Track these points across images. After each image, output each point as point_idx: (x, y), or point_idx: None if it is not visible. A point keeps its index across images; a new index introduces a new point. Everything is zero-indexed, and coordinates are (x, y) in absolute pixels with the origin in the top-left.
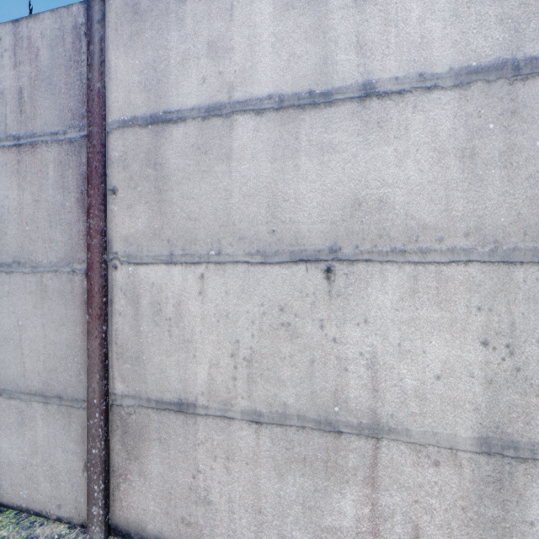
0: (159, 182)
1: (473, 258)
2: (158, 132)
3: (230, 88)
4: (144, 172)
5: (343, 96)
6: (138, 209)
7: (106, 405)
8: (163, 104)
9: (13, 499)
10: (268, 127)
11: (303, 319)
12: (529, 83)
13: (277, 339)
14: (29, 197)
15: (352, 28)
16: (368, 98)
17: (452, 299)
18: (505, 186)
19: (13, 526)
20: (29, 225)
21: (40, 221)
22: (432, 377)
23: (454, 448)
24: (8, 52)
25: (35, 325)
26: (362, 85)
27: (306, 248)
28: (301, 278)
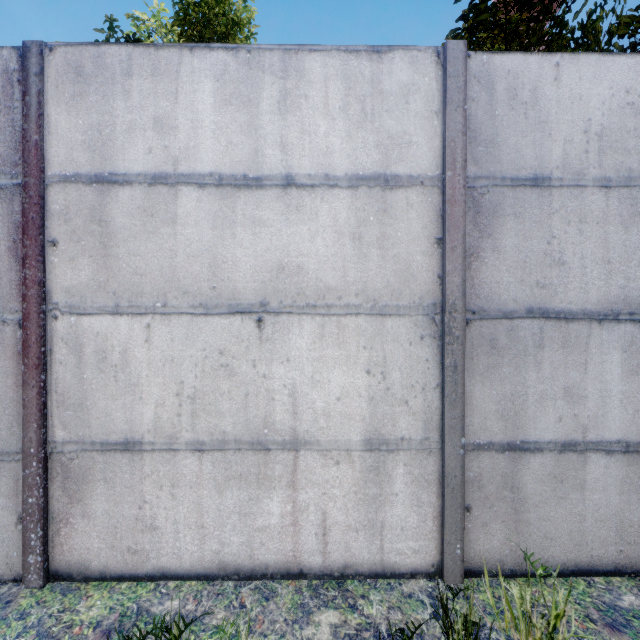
0: (105, 238)
1: (361, 312)
2: (104, 191)
3: (175, 161)
4: (88, 227)
5: (270, 182)
6: (82, 262)
7: (45, 453)
8: (109, 165)
9: None
10: (209, 200)
11: (239, 360)
12: (394, 192)
13: (217, 378)
14: None
15: (277, 130)
16: (289, 187)
17: (348, 341)
18: (380, 261)
19: None
20: None
21: None
22: (335, 399)
23: (349, 449)
24: None
25: None
26: (285, 176)
27: (242, 302)
28: (238, 327)
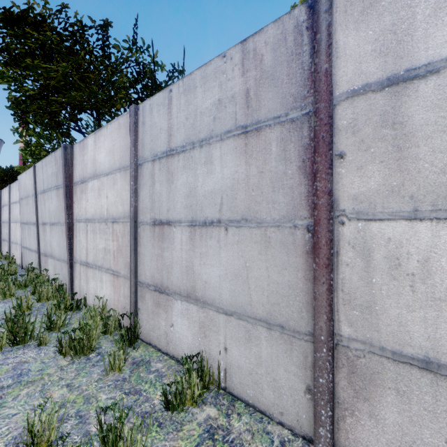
0: (398, 140)
1: None
2: (398, 92)
3: None
4: (378, 133)
5: None
6: (370, 169)
7: (332, 343)
8: (405, 62)
9: (241, 394)
10: None
11: None
12: None
13: None
14: (254, 170)
15: None
16: None
17: None
18: None
19: (248, 416)
20: (255, 191)
21: (264, 187)
22: None
23: None
24: (238, 66)
25: (260, 267)
26: None
27: None
28: None
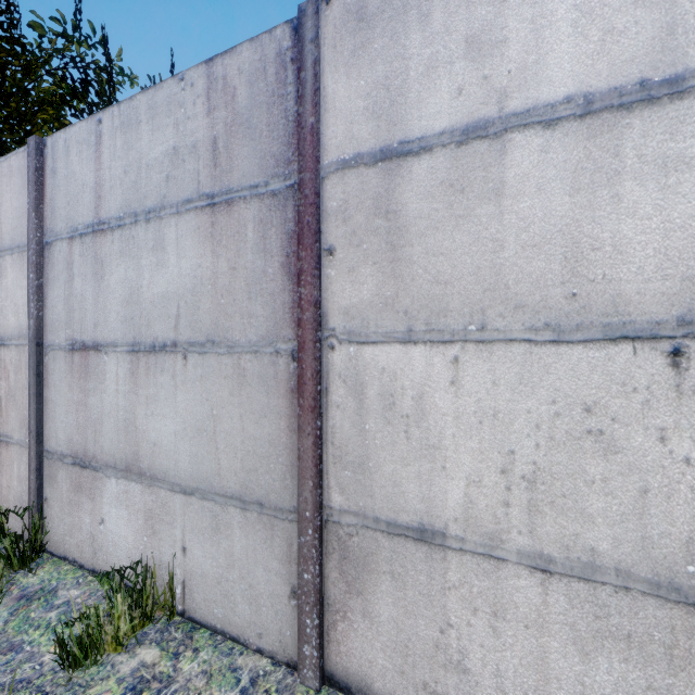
0: (392, 235)
1: None
2: (392, 170)
3: (501, 96)
4: (371, 224)
5: None
6: (363, 272)
7: (320, 520)
8: (399, 132)
9: (206, 617)
10: (564, 144)
11: (627, 426)
12: None
13: (579, 453)
14: (224, 265)
15: None
16: None
17: None
18: None
19: (211, 649)
20: (225, 297)
21: (237, 292)
22: None
23: None
24: (201, 98)
25: (232, 415)
26: None
27: (634, 318)
28: (624, 364)
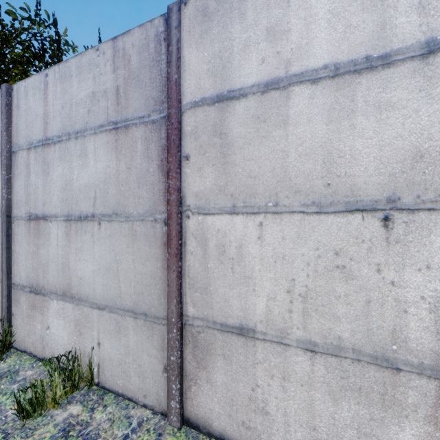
0: (224, 148)
1: None
2: (223, 108)
3: (287, 64)
4: (211, 141)
5: (402, 56)
6: (206, 170)
7: (181, 324)
8: (227, 84)
9: (112, 385)
10: (323, 93)
11: (359, 263)
12: None
13: (332, 280)
14: (123, 166)
15: None
16: (432, 54)
17: None
18: None
19: (115, 405)
20: (124, 186)
21: (131, 183)
22: None
23: None
24: (109, 62)
25: (128, 260)
26: (425, 43)
27: (362, 198)
28: (357, 226)
